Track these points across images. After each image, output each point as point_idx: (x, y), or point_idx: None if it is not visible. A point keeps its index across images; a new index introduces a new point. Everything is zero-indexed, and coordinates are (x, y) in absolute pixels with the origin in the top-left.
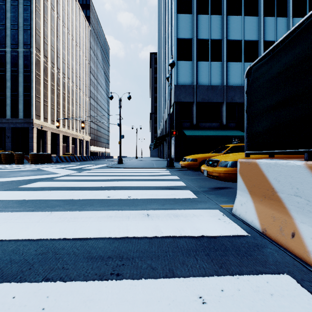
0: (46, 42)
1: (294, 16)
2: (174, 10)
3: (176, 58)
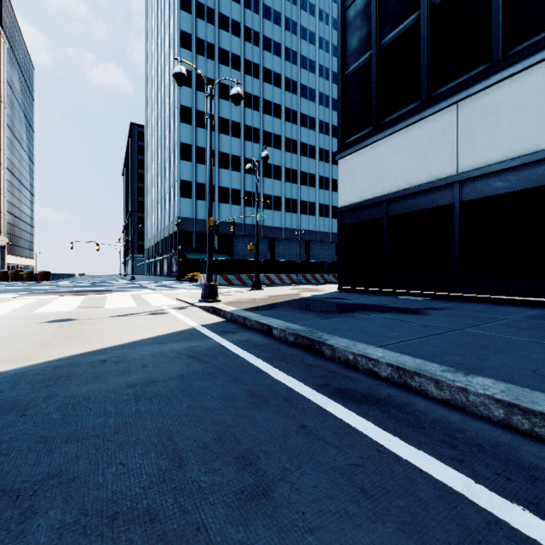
0: None
1: (264, 176)
2: (178, 157)
3: (179, 195)
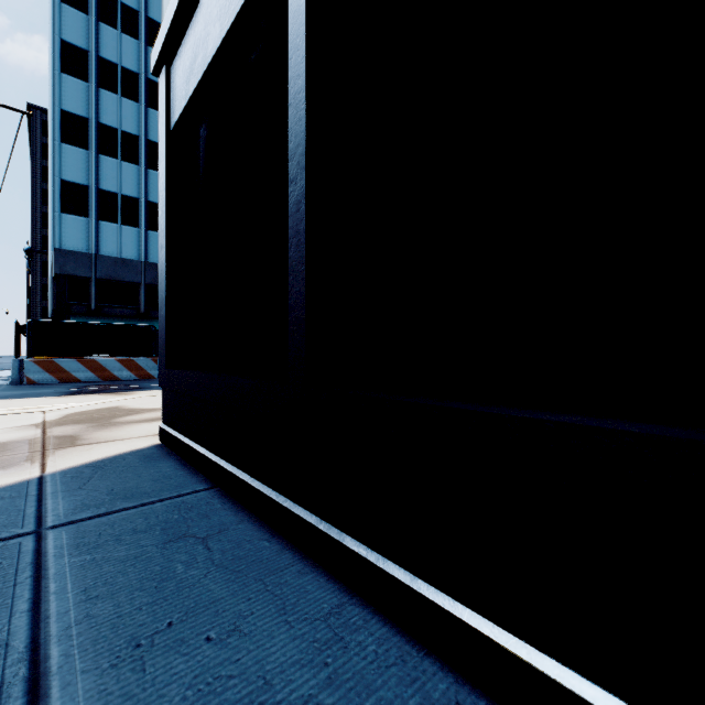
0: None
1: None
2: (55, 137)
3: (59, 208)
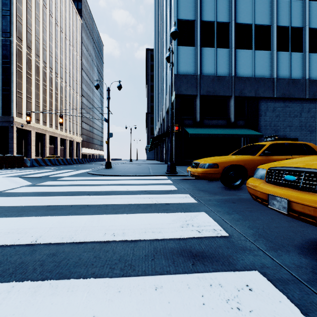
0: (29, 31)
1: None
2: None
3: (176, 42)
